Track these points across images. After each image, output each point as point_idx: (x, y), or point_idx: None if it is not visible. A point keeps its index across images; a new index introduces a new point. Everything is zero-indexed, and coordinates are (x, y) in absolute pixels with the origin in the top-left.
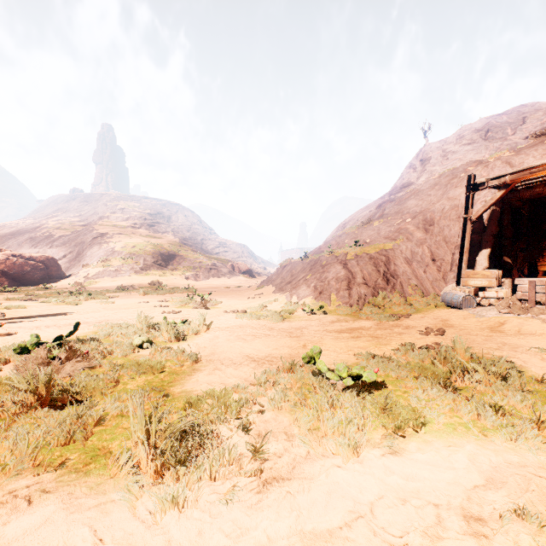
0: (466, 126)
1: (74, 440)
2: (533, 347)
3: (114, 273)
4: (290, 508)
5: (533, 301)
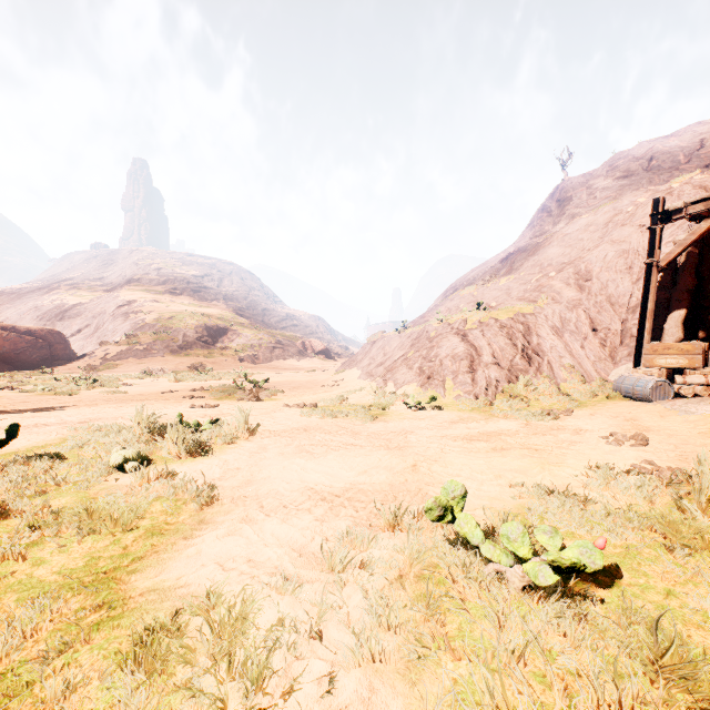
0: (620, 154)
1: None
2: None
3: (143, 353)
4: None
5: None
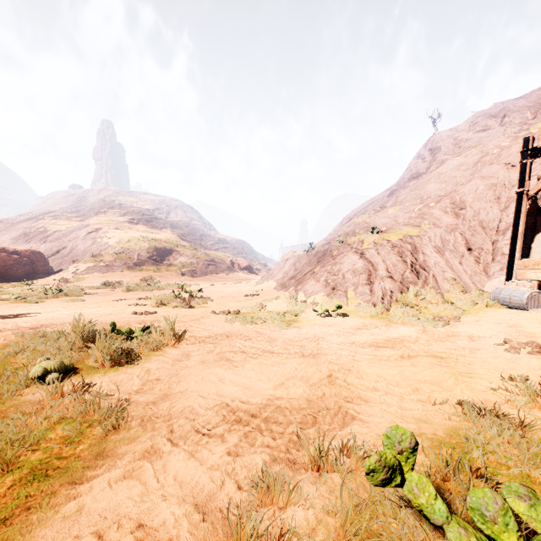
0: (479, 112)
1: None
2: None
3: (105, 268)
4: None
5: None
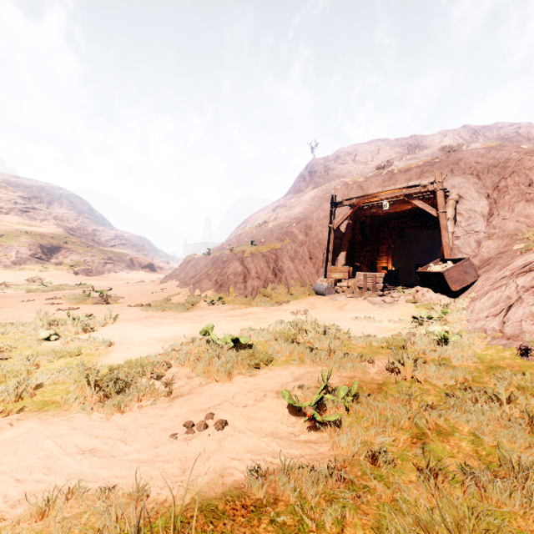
0: (341, 149)
1: (23, 398)
2: (355, 318)
3: None
4: (188, 404)
5: (366, 288)
